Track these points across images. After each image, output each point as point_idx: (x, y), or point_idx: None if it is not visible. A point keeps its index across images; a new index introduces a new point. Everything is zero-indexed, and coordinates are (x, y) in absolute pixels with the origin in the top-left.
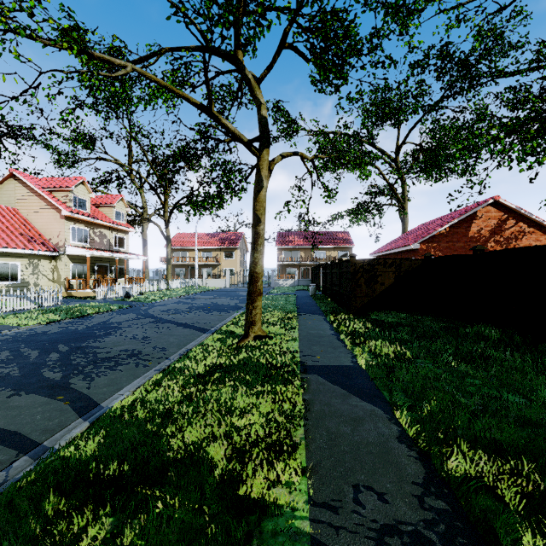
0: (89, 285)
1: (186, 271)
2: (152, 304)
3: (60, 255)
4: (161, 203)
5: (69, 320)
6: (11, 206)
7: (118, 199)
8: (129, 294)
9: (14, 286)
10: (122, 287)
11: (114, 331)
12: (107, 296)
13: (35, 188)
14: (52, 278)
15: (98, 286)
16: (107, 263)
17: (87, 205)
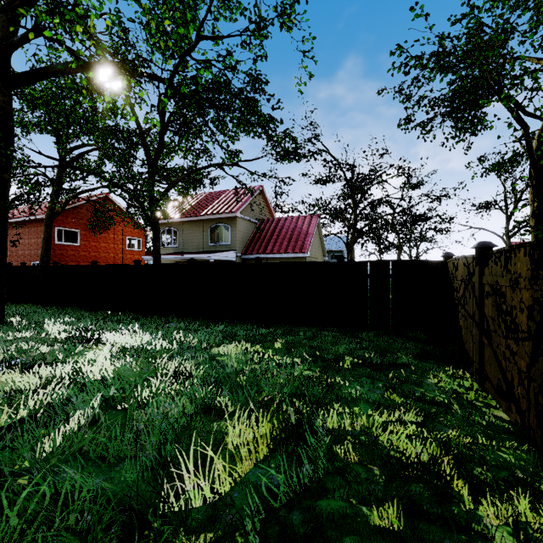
0: None
1: None
2: None
3: None
4: None
5: None
6: None
7: None
8: None
9: None
10: None
11: None
12: None
13: None
14: None
15: None
16: None
17: None
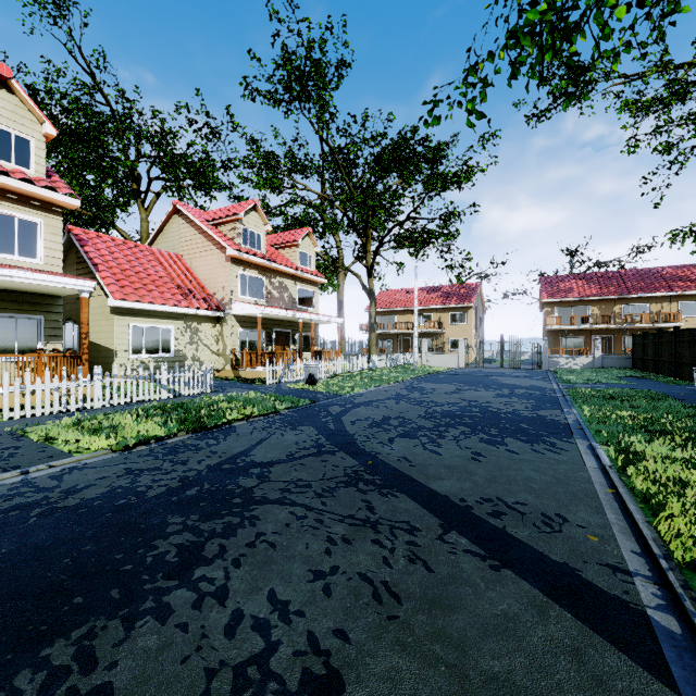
0: (260, 361)
1: (394, 343)
2: (349, 398)
3: (225, 316)
4: (362, 242)
5: (181, 437)
6: (175, 252)
7: (303, 233)
8: (313, 378)
9: (166, 360)
10: (303, 366)
11: (222, 534)
12: (284, 379)
13: (198, 223)
14: (216, 350)
15: (273, 362)
16: (289, 328)
17: (261, 242)
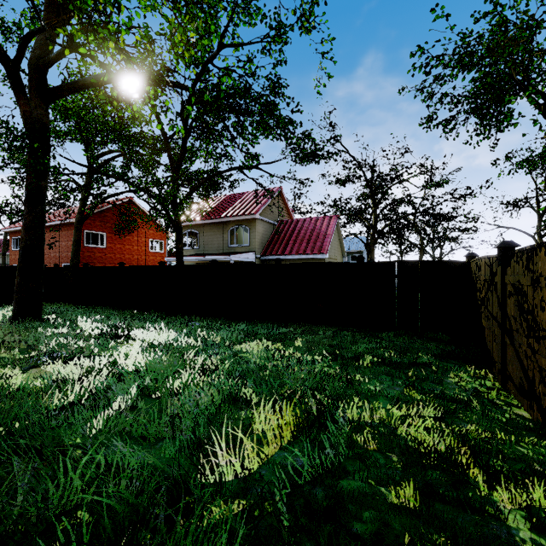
0: None
1: None
2: None
3: None
4: None
5: None
6: None
7: None
8: None
9: None
10: None
11: None
12: None
13: None
14: None
15: None
16: None
17: None
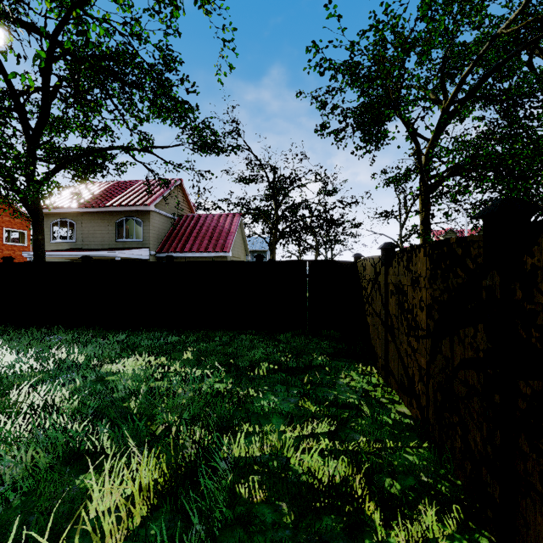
0: None
1: None
2: None
3: None
4: None
5: None
6: None
7: None
8: None
9: None
10: None
11: None
12: None
13: None
14: None
15: None
16: None
17: None
